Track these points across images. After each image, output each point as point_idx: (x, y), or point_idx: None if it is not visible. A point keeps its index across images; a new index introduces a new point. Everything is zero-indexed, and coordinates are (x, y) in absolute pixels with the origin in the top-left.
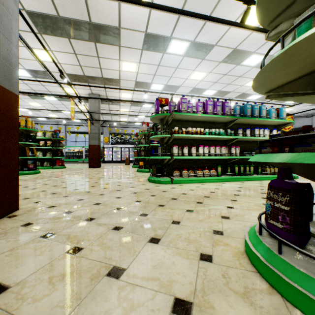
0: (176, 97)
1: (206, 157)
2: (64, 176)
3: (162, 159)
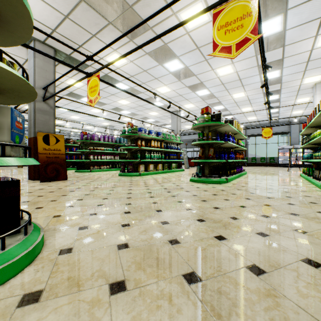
0: (77, 116)
1: (105, 160)
2: (2, 174)
3: (83, 161)
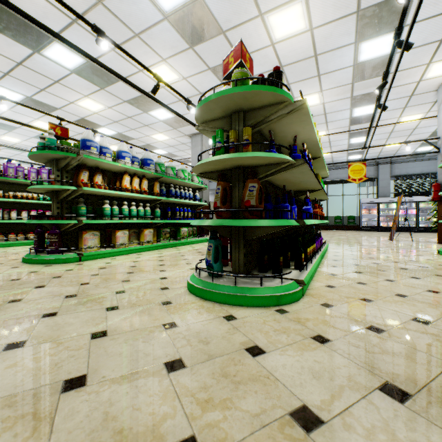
0: (13, 136)
1: None
2: None
3: None
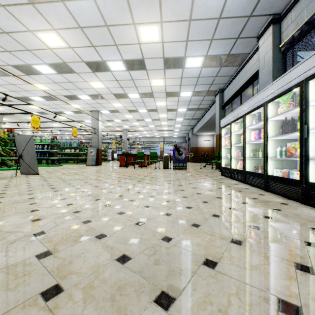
0: None
1: None
2: None
3: None
